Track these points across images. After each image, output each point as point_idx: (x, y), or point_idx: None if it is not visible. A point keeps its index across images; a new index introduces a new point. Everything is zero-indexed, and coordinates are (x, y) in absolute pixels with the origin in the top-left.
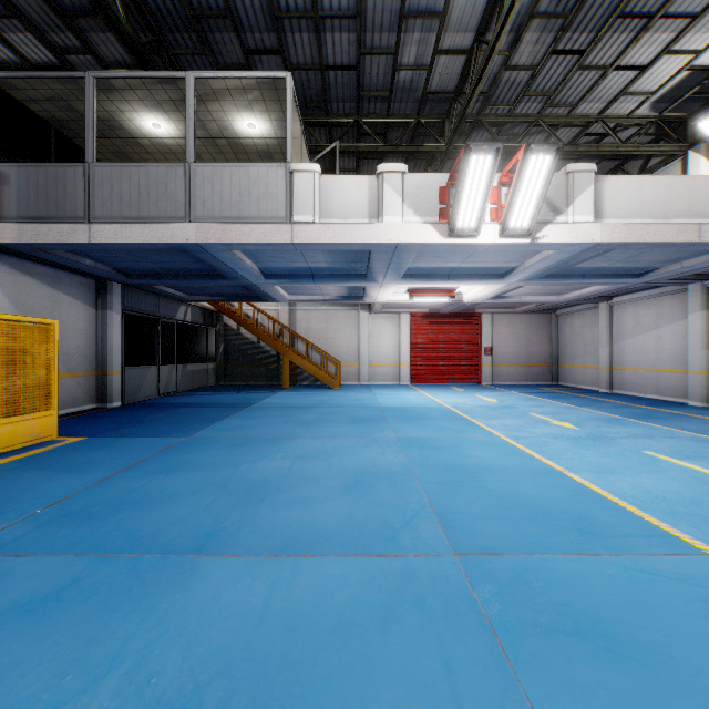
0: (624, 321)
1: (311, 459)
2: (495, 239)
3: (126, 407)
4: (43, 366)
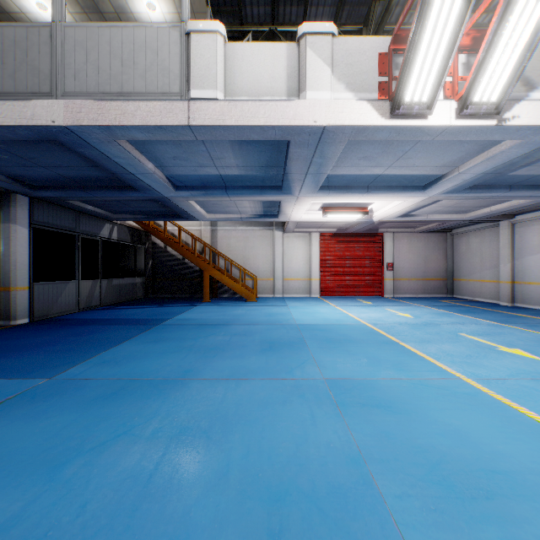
0: (527, 238)
1: (198, 439)
2: (451, 121)
3: (32, 324)
4: None
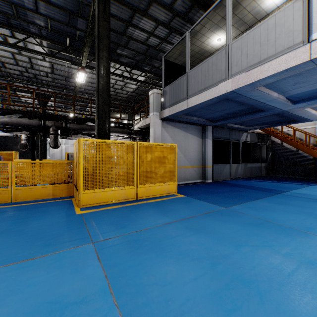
0: None
1: None
2: None
3: (213, 183)
4: (171, 163)
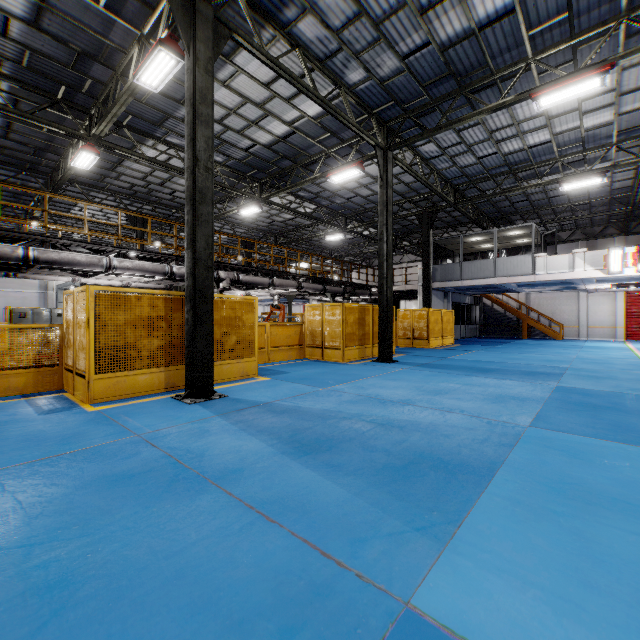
0: None
1: (543, 350)
2: (632, 274)
3: (455, 340)
4: (451, 323)
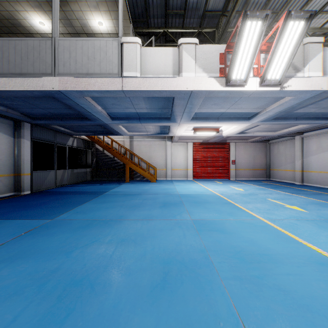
0: (310, 146)
1: (130, 243)
2: (256, 88)
3: (32, 194)
4: None
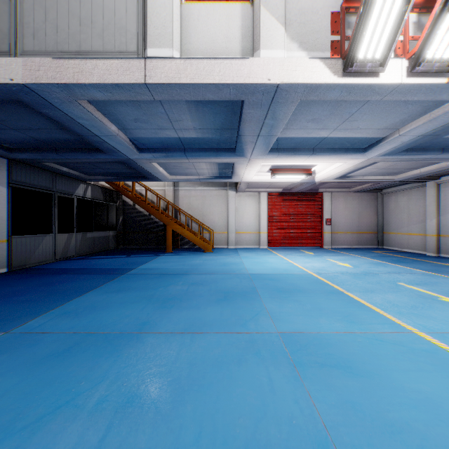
0: None
1: (145, 413)
2: (402, 79)
3: (9, 273)
4: None
